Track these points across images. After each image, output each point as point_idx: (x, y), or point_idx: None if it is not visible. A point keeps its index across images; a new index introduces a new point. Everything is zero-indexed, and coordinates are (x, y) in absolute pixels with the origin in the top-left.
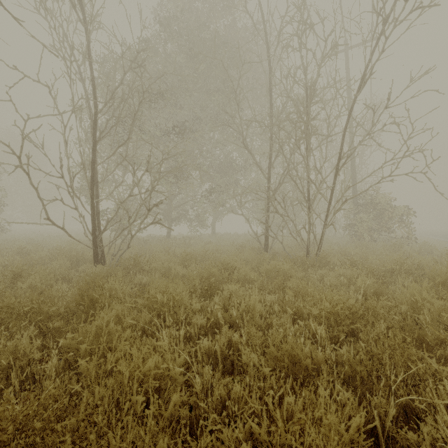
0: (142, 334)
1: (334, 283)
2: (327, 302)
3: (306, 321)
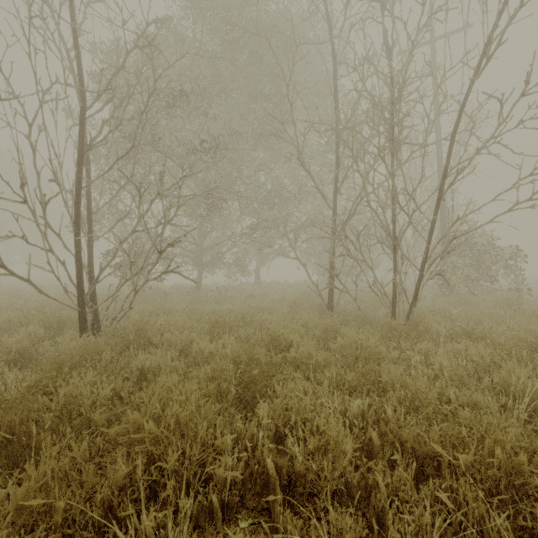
0: (105, 518)
1: (454, 372)
2: (498, 447)
3: (448, 482)
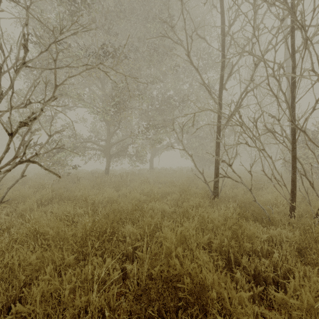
0: None
1: None
2: None
3: None
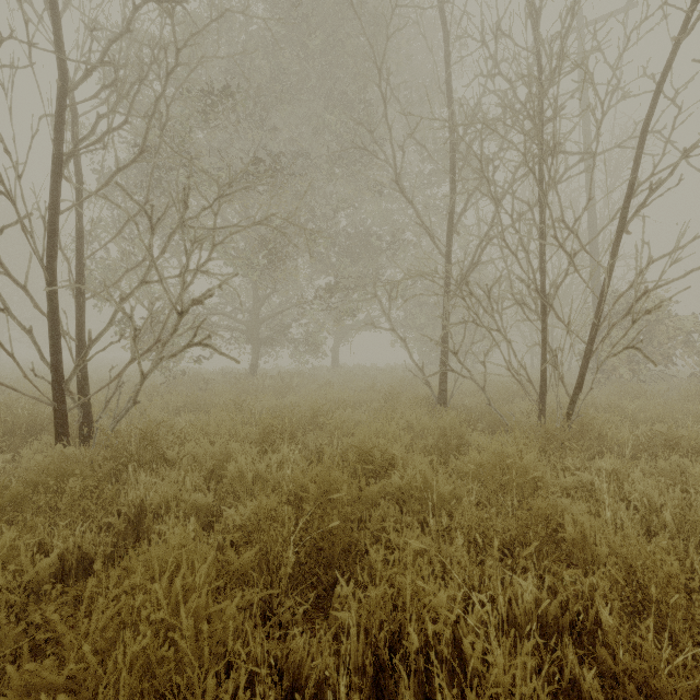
0: None
1: (680, 515)
2: None
3: None
